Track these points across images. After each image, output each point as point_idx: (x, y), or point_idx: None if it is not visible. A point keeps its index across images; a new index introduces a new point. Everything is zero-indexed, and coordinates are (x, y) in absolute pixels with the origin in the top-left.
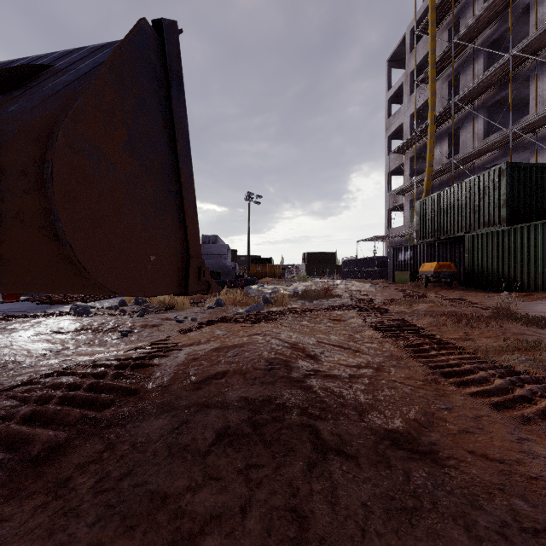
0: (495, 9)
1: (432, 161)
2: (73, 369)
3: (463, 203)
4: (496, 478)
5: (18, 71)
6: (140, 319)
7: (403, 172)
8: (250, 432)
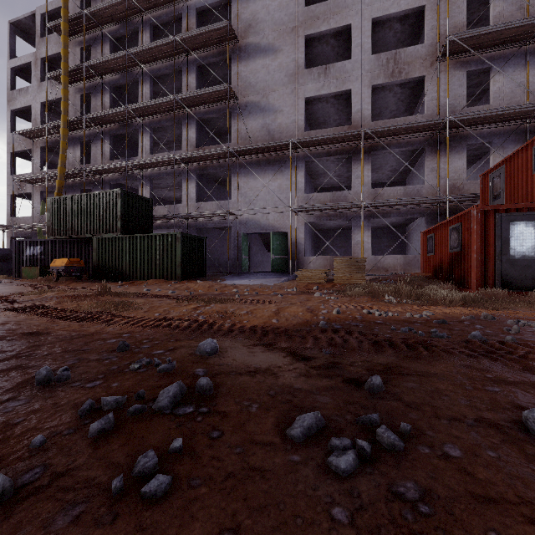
0: (117, 64)
1: (65, 162)
2: None
3: (92, 211)
4: (69, 332)
5: None
6: None
7: (33, 160)
8: None
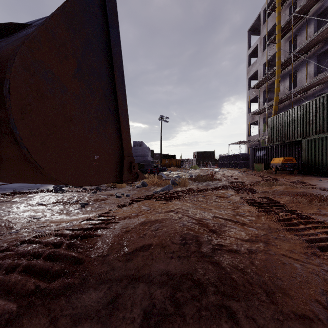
0: None
1: (278, 92)
2: (41, 237)
3: (301, 119)
4: None
5: (5, 26)
6: (94, 195)
7: (259, 100)
8: (173, 313)
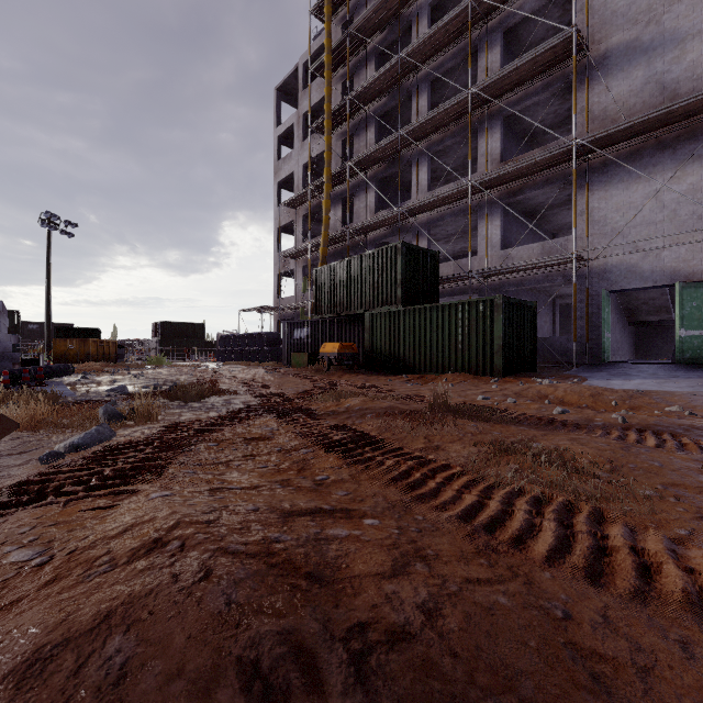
0: (386, 82)
1: (328, 225)
2: None
3: (363, 278)
4: None
5: None
6: None
7: (296, 232)
8: None
